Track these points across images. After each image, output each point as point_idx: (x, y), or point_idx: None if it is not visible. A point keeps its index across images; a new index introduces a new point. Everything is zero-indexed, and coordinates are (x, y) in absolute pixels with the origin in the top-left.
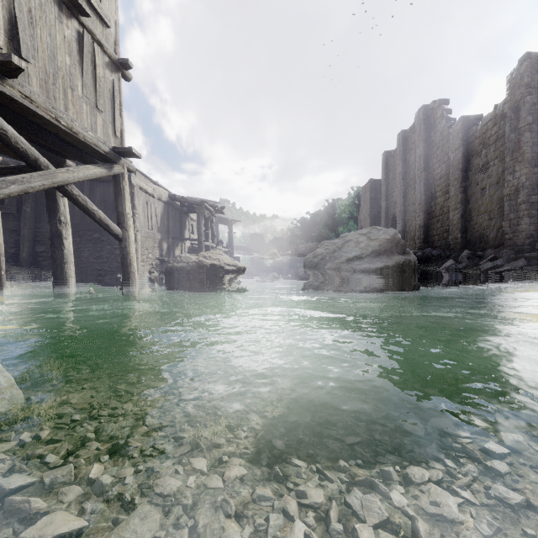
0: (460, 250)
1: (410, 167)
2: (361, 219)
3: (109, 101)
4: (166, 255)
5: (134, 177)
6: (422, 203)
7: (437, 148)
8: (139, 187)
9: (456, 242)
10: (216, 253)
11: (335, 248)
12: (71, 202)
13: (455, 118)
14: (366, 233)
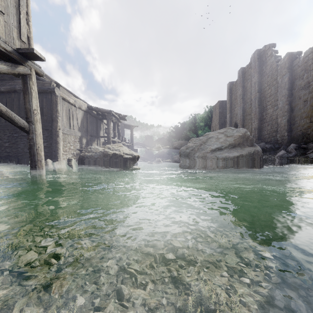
0: (286, 144)
1: (247, 91)
2: (213, 126)
3: (14, 7)
4: (85, 147)
5: (58, 90)
6: (256, 113)
7: (267, 76)
8: (63, 98)
9: (283, 138)
10: (118, 145)
11: (201, 142)
12: (10, 107)
13: (280, 55)
14: (223, 132)
